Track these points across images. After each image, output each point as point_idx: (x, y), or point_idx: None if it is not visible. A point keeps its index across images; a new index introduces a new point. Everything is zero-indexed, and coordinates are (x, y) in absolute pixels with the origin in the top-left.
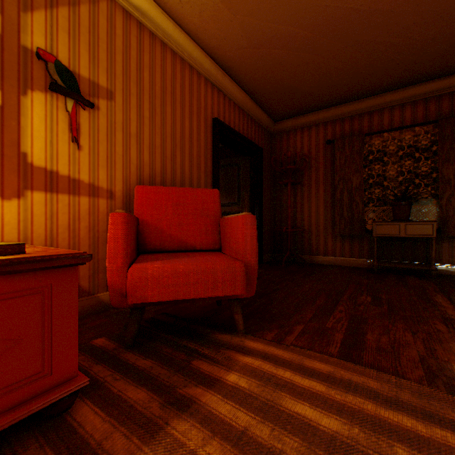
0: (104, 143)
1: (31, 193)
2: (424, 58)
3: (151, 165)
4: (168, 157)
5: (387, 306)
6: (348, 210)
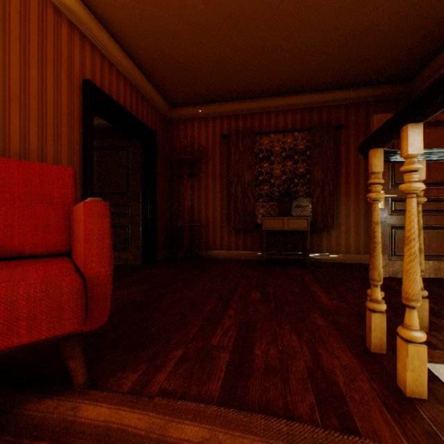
0: None
1: None
2: (302, 70)
3: None
4: None
5: (275, 303)
6: (242, 204)
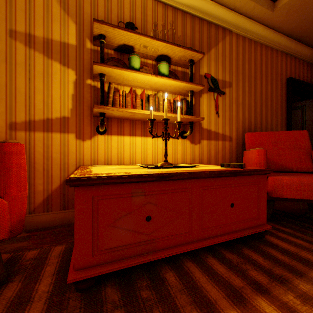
0: (227, 111)
1: (202, 141)
2: None
3: (248, 119)
4: (257, 112)
5: None
6: None
